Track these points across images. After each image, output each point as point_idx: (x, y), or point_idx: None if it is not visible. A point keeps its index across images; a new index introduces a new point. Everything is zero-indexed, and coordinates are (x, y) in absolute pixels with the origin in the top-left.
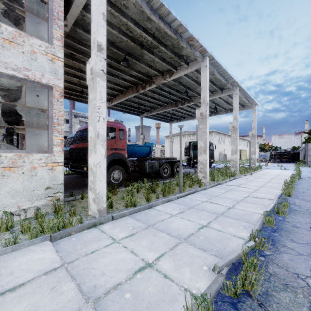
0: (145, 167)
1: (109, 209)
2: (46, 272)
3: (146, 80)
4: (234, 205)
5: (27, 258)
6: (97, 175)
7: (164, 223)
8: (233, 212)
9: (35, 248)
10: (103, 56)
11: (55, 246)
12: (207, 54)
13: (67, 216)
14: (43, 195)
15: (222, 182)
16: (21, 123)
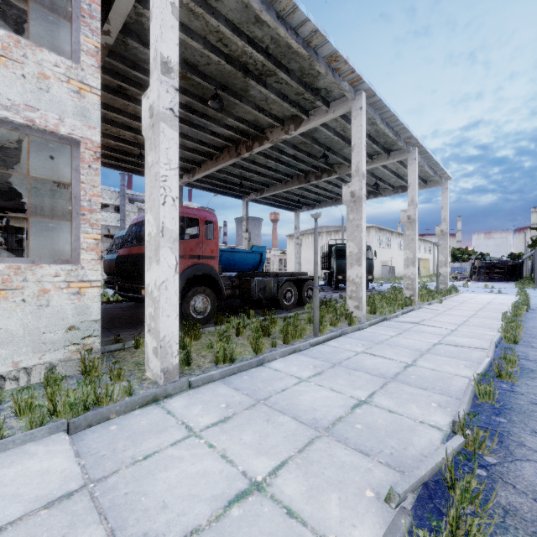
0: (251, 289)
1: (184, 367)
2: (50, 502)
3: (253, 136)
4: (415, 359)
5: (17, 471)
6: (162, 305)
7: (287, 396)
8: (414, 373)
9: (35, 448)
10: (172, 82)
11: (76, 443)
12: (363, 86)
13: (106, 382)
14: (62, 341)
15: (390, 316)
16: (32, 211)
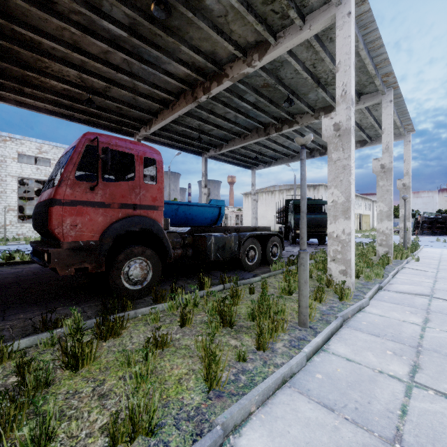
0: (207, 248)
1: None
2: None
3: (210, 75)
4: None
5: None
6: None
7: None
8: None
9: None
10: None
11: None
12: None
13: None
14: None
15: (385, 283)
16: None
